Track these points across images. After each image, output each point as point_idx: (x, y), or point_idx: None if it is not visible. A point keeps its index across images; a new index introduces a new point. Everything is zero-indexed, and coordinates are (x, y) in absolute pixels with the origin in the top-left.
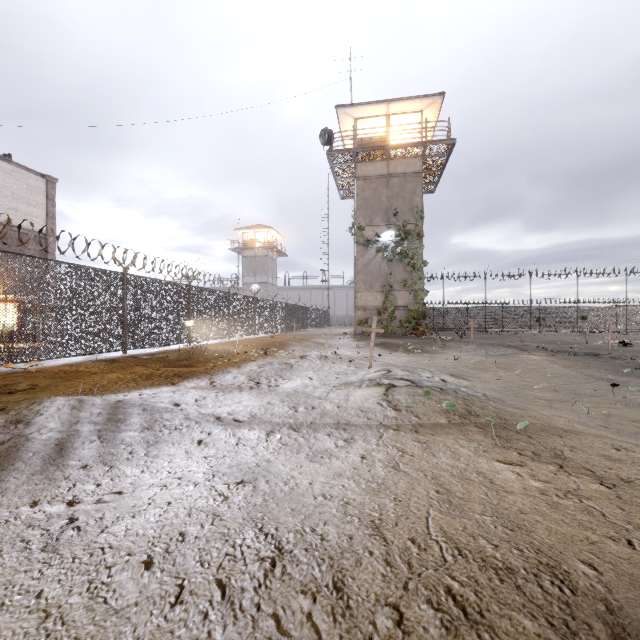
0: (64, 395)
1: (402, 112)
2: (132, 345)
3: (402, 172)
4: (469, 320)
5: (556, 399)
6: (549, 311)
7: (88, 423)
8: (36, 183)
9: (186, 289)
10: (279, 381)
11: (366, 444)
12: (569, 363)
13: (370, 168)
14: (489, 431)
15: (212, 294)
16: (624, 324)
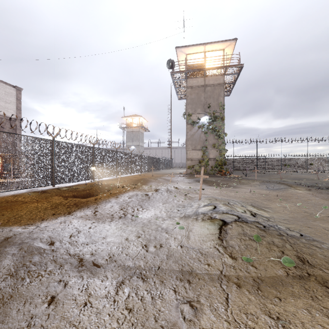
0: None
1: (212, 50)
2: (58, 181)
3: (212, 83)
4: (247, 165)
5: None
6: (290, 160)
7: None
8: (10, 90)
9: (91, 149)
10: (140, 210)
11: (215, 317)
12: (324, 196)
13: (194, 81)
14: None
15: (107, 152)
16: None
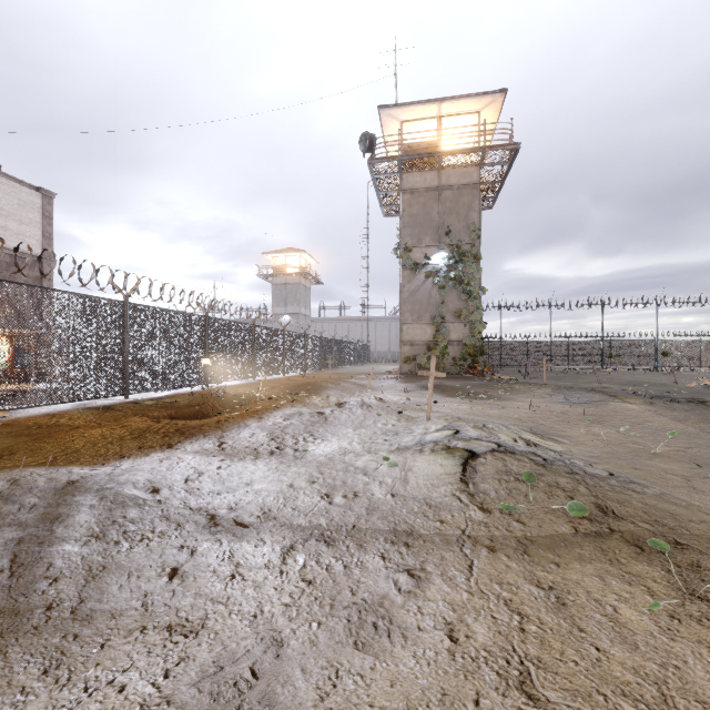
0: (8, 469)
1: (456, 113)
2: (135, 388)
3: (456, 184)
4: (530, 356)
5: (692, 473)
6: (622, 346)
7: (8, 529)
8: (29, 198)
9: (202, 321)
10: (309, 441)
11: (449, 587)
12: (679, 415)
13: (418, 179)
14: (652, 558)
15: (234, 327)
16: (709, 361)
